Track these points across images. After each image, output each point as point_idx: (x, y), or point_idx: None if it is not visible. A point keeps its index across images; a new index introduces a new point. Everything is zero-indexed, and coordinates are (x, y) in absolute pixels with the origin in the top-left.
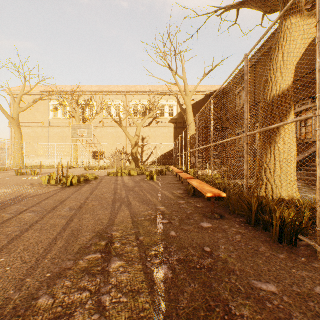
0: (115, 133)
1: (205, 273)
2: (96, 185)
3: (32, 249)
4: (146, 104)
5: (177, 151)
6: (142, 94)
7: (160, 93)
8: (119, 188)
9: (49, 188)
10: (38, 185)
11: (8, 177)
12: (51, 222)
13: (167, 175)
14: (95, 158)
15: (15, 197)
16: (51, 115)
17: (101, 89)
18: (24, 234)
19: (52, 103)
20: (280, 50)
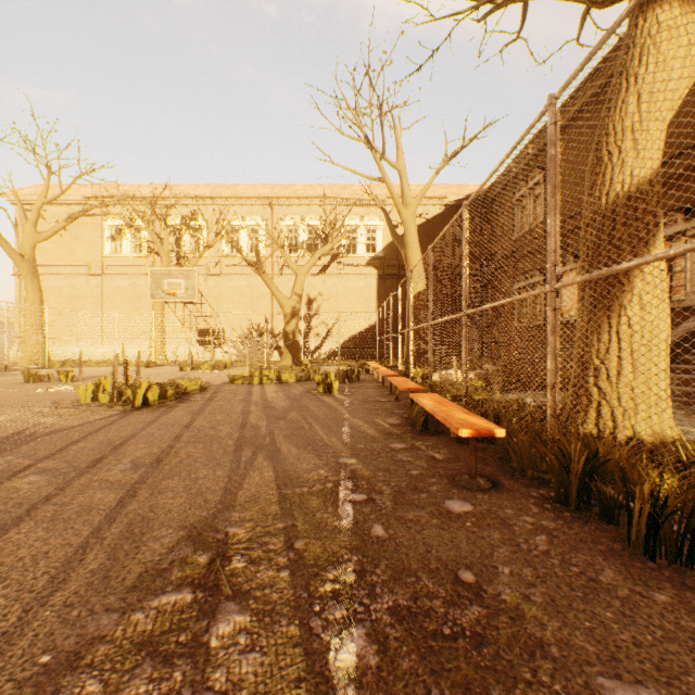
0: (248, 288)
1: (466, 651)
2: (202, 404)
3: (18, 578)
4: (316, 225)
5: (384, 329)
6: (307, 203)
7: (347, 201)
8: (253, 412)
9: (93, 412)
10: (69, 405)
11: (7, 386)
12: (81, 500)
13: (363, 381)
14: (204, 344)
15: (10, 435)
16: (108, 250)
17: (218, 193)
18: (9, 532)
19: (110, 223)
20: (632, 87)
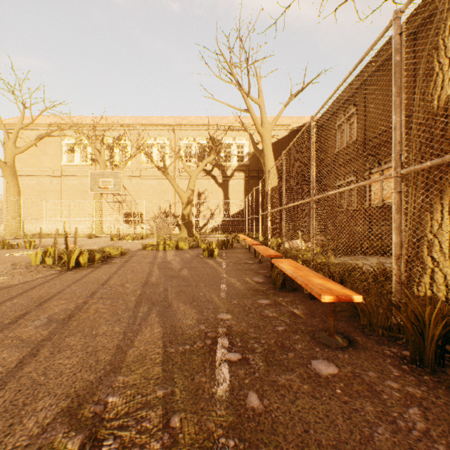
0: (158, 185)
1: None
2: (119, 266)
3: None
4: (203, 143)
5: (249, 212)
6: (197, 128)
7: (224, 128)
8: (155, 271)
9: (37, 272)
10: (23, 266)
11: None
12: None
13: (235, 248)
14: (129, 223)
15: None
16: (65, 160)
17: (138, 121)
18: None
19: (66, 142)
20: None
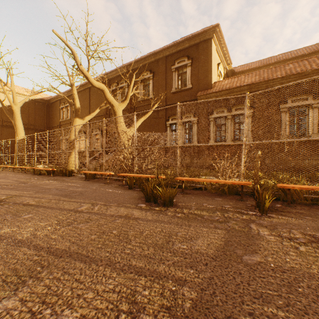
0: None
1: (53, 179)
2: None
3: (1, 183)
4: None
5: (3, 151)
6: None
7: None
8: None
9: None
10: None
11: None
12: None
13: (1, 171)
14: None
15: None
16: None
17: None
18: None
19: None
20: (73, 127)
